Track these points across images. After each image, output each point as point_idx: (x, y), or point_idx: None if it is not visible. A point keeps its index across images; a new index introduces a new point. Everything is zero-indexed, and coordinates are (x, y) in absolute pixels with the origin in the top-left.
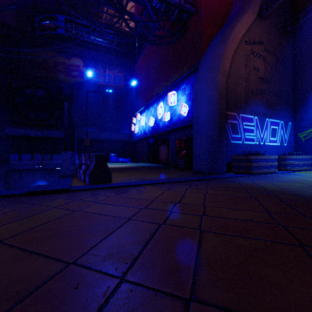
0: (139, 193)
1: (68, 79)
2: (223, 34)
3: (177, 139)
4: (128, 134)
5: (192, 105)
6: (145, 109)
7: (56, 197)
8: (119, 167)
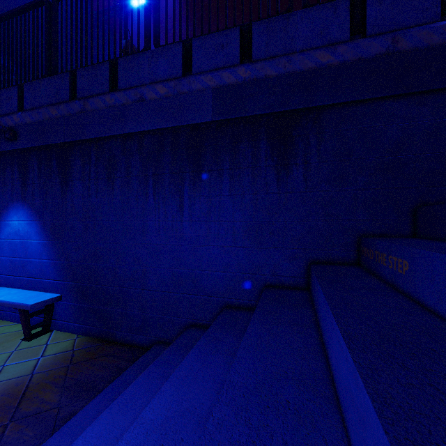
0: None
1: None
2: None
3: None
4: None
5: None
6: None
7: None
8: None
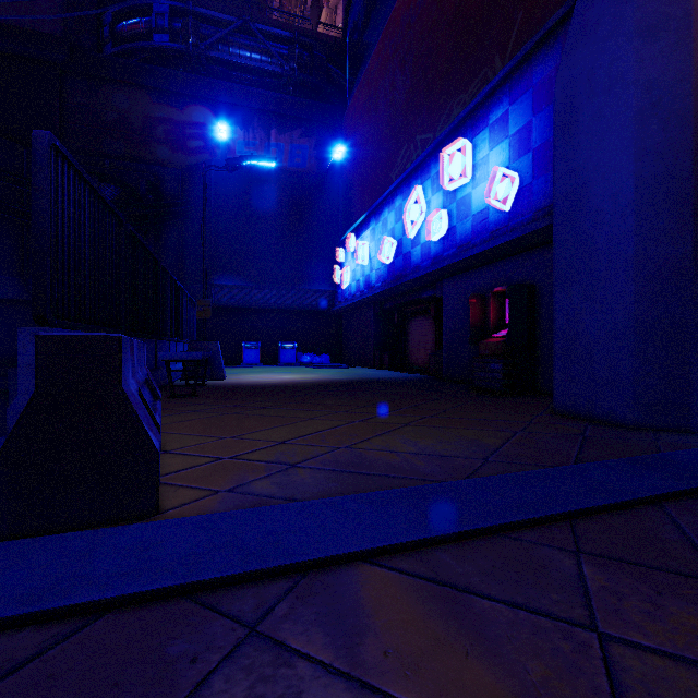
0: None
1: (180, 159)
2: None
3: (472, 294)
4: (325, 293)
5: (538, 166)
6: (368, 221)
7: None
8: (292, 382)
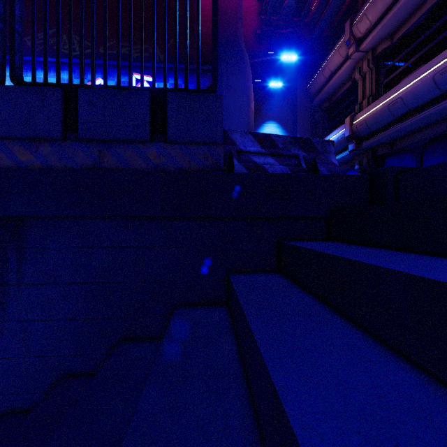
0: None
1: None
2: (244, 56)
3: None
4: None
5: None
6: None
7: None
8: None
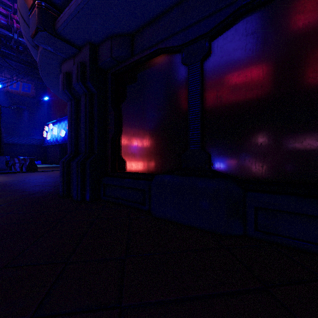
0: (53, 172)
1: None
2: None
3: None
4: (40, 140)
5: None
6: (57, 122)
7: (17, 173)
8: None
